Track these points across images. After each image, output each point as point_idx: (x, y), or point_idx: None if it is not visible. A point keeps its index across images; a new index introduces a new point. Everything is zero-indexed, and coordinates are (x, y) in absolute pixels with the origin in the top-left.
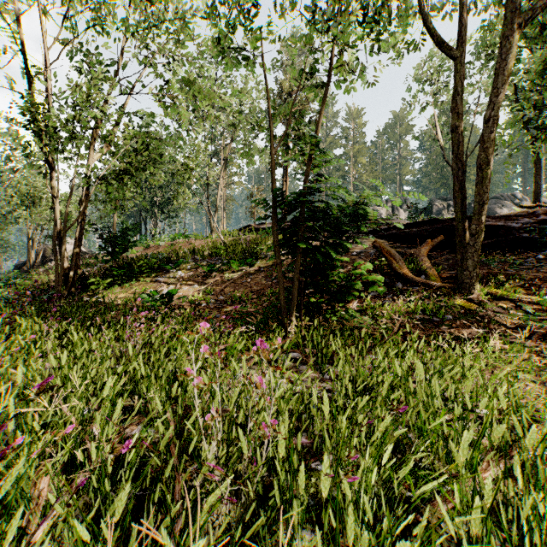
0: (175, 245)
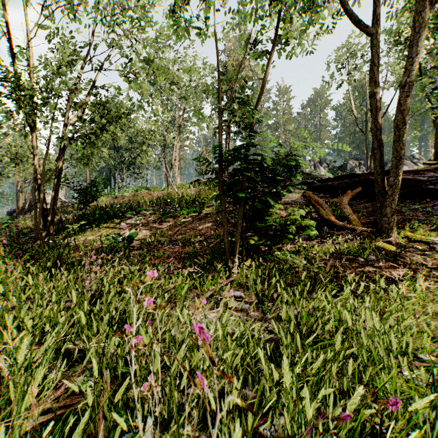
0: (137, 196)
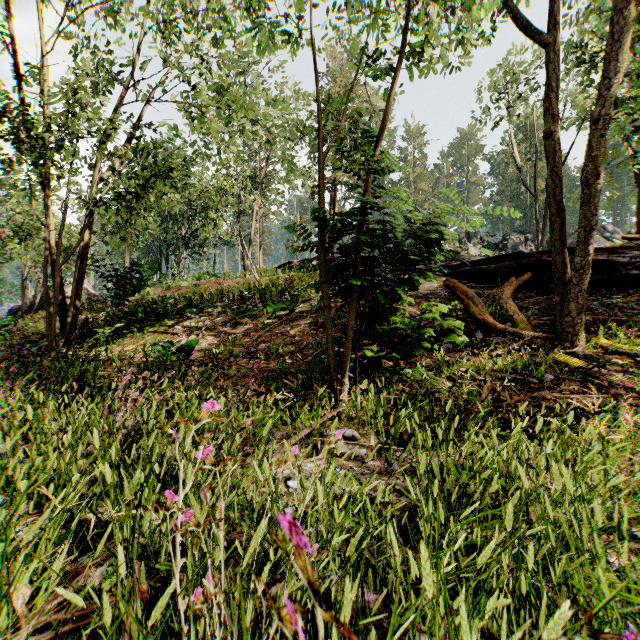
0: (200, 286)
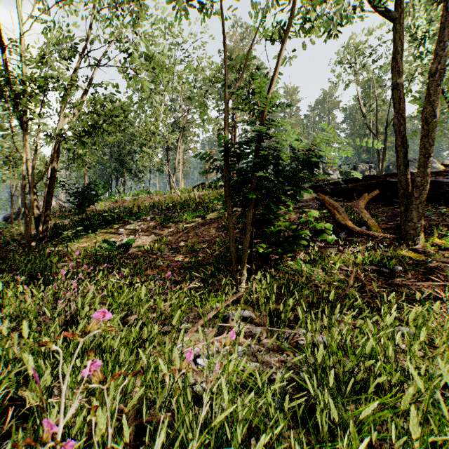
0: (138, 200)
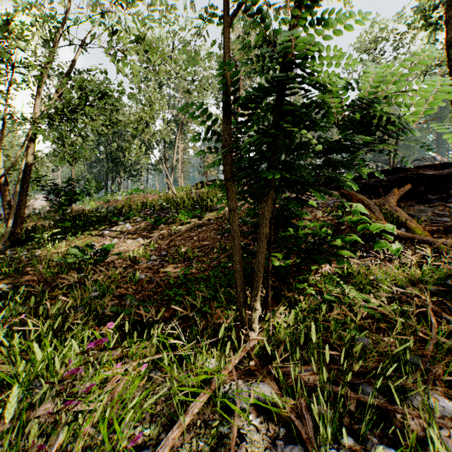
0: (131, 199)
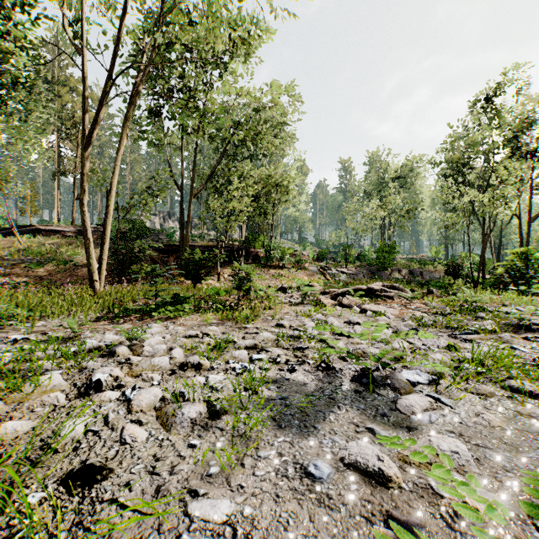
0: None
